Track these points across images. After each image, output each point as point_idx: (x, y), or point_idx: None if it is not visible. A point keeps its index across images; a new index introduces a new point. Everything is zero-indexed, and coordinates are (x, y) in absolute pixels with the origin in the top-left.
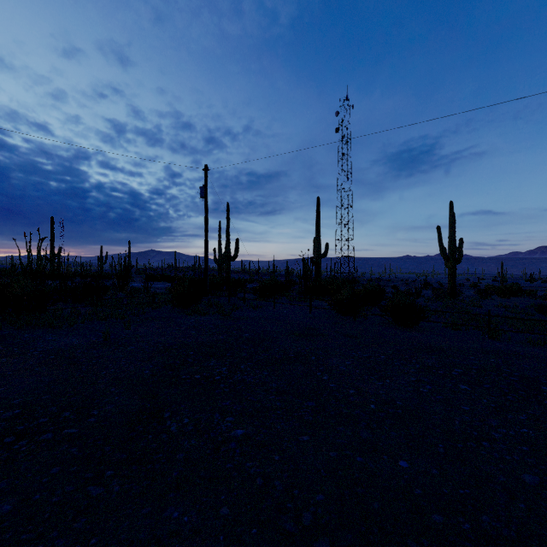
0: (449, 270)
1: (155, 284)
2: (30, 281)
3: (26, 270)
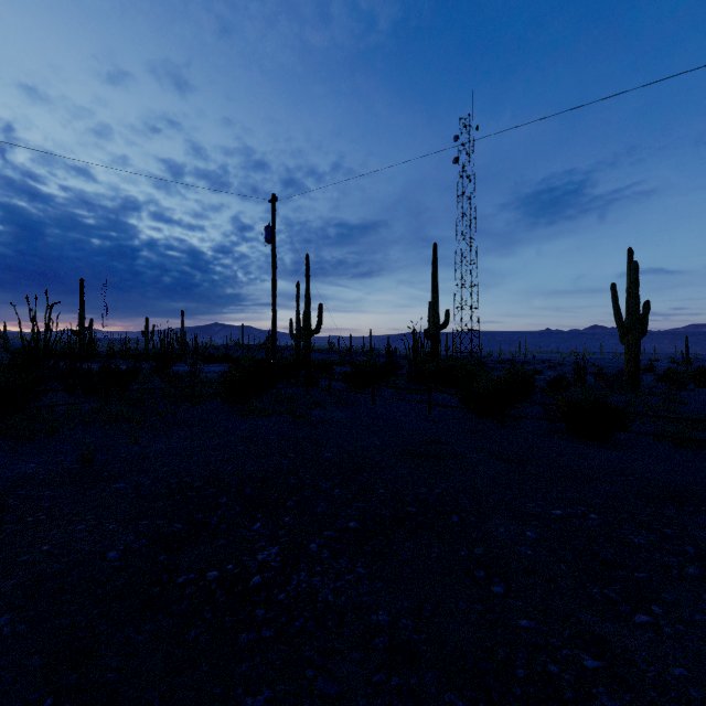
0: (630, 348)
1: (212, 367)
2: (1, 364)
3: (29, 348)
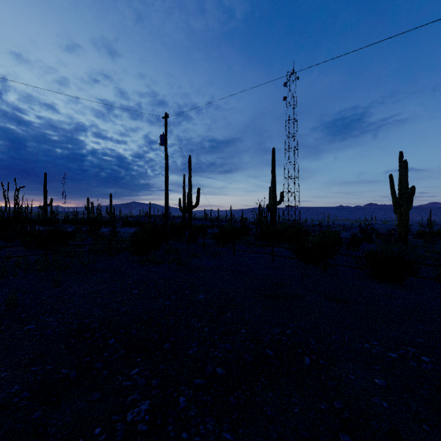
0: (402, 217)
1: (129, 229)
2: None
3: (2, 217)
